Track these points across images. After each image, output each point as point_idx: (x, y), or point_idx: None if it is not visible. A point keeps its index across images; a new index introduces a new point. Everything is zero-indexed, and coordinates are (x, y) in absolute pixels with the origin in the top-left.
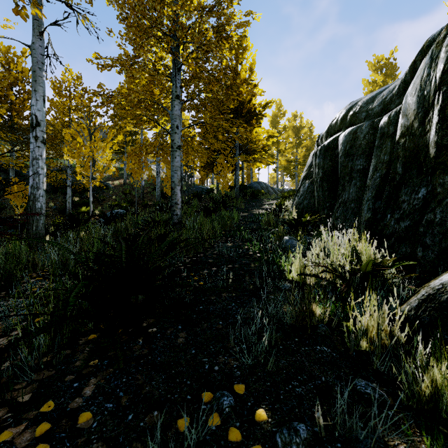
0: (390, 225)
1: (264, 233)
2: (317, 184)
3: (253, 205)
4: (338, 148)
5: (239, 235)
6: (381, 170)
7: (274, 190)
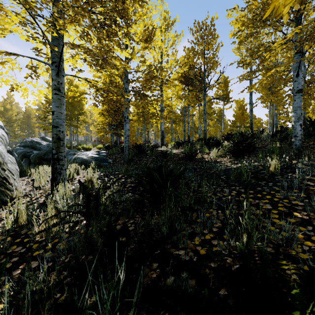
0: None
1: None
2: None
3: None
4: None
5: None
6: None
7: None
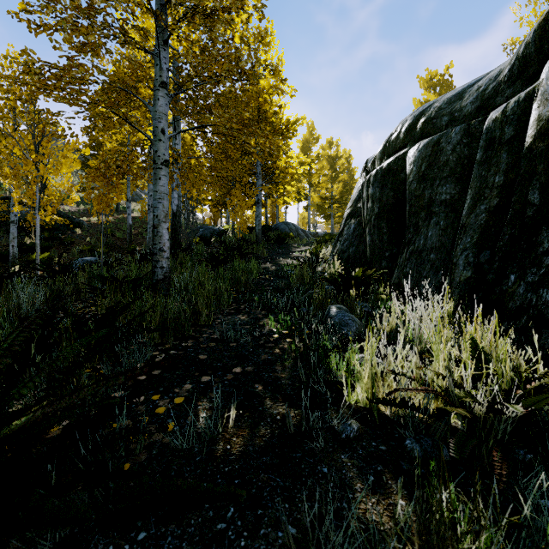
0: (516, 294)
1: (296, 297)
2: (370, 224)
3: (280, 252)
4: (404, 170)
5: (258, 300)
6: (488, 200)
7: (306, 234)
